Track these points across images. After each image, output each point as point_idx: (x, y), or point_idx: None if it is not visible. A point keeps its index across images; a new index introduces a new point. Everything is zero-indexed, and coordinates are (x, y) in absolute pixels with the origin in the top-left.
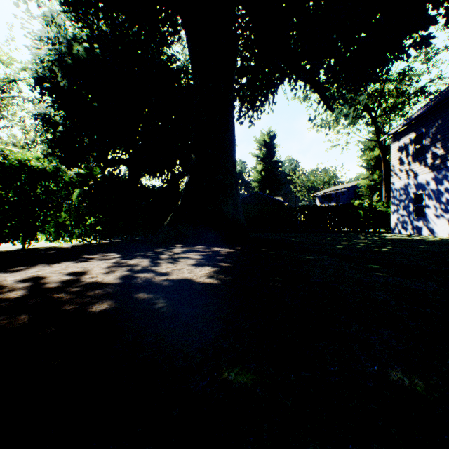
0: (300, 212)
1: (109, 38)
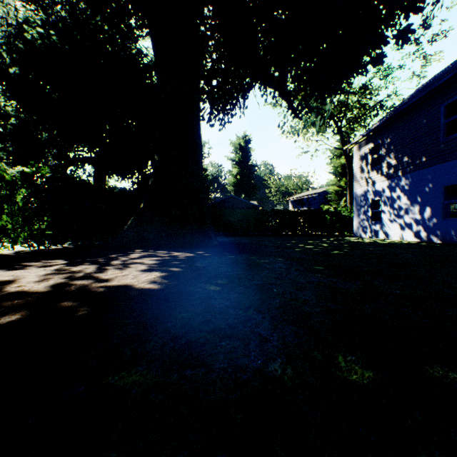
0: (272, 216)
1: (69, 25)
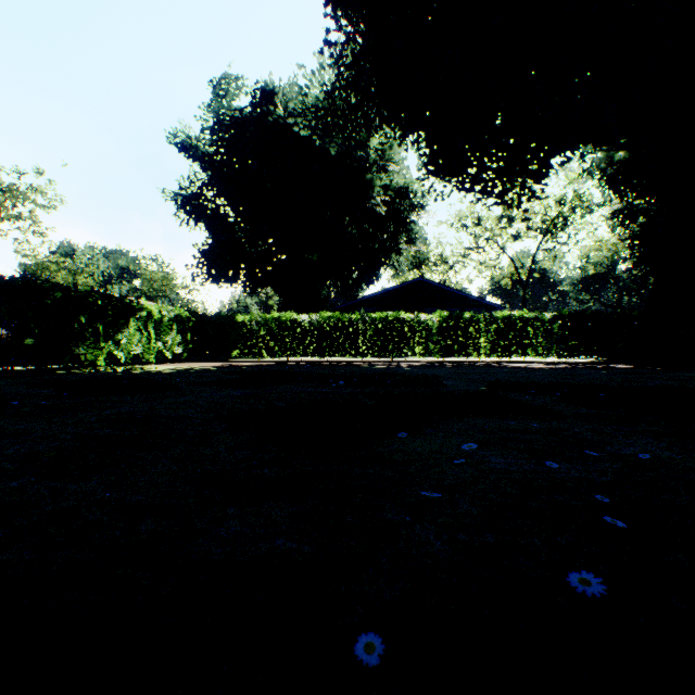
0: None
1: None
